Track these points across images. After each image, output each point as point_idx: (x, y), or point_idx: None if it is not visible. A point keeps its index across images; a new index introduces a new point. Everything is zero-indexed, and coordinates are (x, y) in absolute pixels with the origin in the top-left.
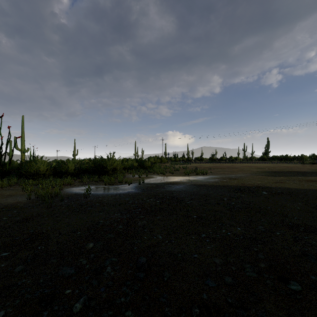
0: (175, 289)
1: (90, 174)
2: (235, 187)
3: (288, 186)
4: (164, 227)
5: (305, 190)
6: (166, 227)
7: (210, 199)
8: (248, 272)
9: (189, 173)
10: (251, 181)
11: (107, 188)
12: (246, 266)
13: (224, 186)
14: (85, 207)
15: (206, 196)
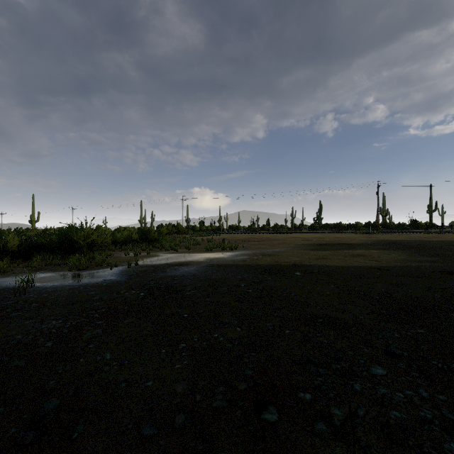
0: (81, 453)
1: (52, 252)
2: (264, 267)
3: (329, 263)
4: (127, 337)
5: (346, 268)
6: (130, 337)
7: (223, 286)
8: (217, 401)
9: (212, 248)
10: (289, 257)
11: (71, 276)
12: (218, 391)
13: (251, 267)
14: (9, 311)
15: (220, 282)
